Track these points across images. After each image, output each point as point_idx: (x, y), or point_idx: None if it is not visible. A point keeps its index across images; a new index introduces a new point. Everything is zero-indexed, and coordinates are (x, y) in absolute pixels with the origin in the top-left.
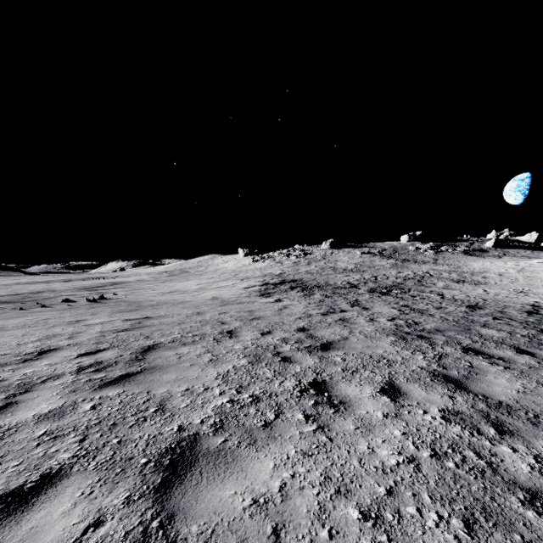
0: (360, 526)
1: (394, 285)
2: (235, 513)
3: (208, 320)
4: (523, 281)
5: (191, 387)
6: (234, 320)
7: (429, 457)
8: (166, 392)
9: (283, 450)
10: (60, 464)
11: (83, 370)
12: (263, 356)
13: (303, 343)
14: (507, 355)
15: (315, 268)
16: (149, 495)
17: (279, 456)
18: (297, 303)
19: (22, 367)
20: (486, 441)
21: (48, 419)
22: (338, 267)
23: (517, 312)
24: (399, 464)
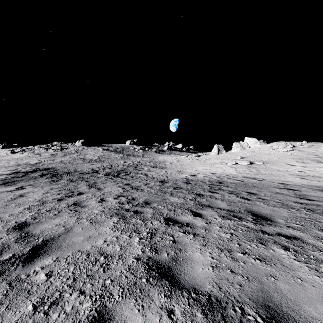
0: None
1: (122, 170)
2: None
3: None
4: (179, 166)
5: None
6: None
7: None
8: None
9: None
10: None
11: None
12: None
13: (3, 253)
14: (190, 220)
15: (68, 159)
16: None
17: None
18: (39, 189)
19: None
20: None
21: None
22: (87, 158)
23: (182, 183)
24: None
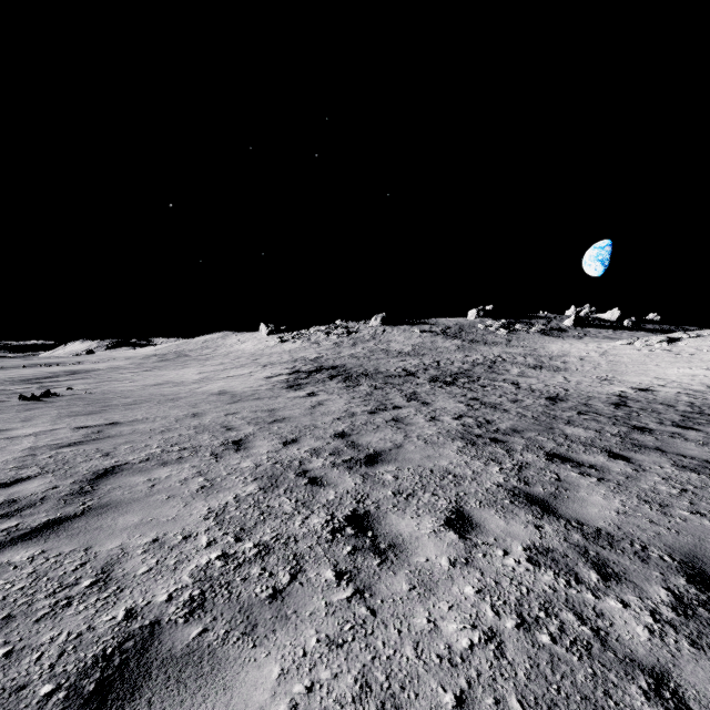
0: None
1: (461, 372)
2: None
3: (207, 424)
4: (606, 366)
5: (162, 535)
6: (246, 423)
7: (515, 629)
8: (118, 547)
9: (298, 639)
10: None
11: None
12: (282, 478)
13: (341, 455)
14: (599, 462)
15: (362, 351)
16: None
17: (290, 653)
18: (337, 397)
19: None
20: (588, 593)
21: None
22: (392, 350)
23: (603, 405)
24: (473, 646)
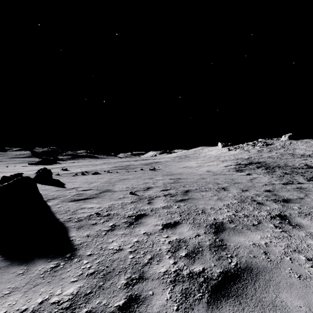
0: (305, 261)
1: None
2: (246, 245)
3: (209, 181)
4: None
5: (213, 207)
6: (223, 183)
7: None
8: (203, 207)
9: (264, 234)
10: (177, 220)
11: (166, 195)
12: (245, 200)
13: (269, 197)
14: None
15: (275, 154)
16: (212, 233)
17: (262, 235)
18: (262, 176)
19: (145, 192)
20: None
21: (165, 208)
22: (296, 153)
23: None
24: None
